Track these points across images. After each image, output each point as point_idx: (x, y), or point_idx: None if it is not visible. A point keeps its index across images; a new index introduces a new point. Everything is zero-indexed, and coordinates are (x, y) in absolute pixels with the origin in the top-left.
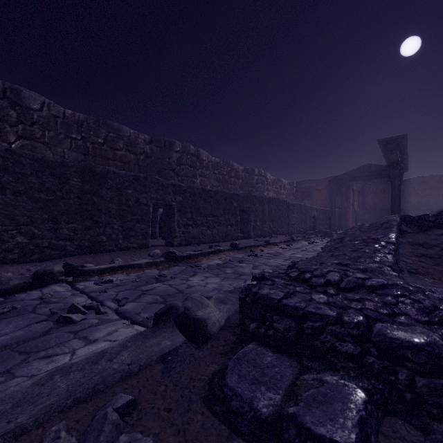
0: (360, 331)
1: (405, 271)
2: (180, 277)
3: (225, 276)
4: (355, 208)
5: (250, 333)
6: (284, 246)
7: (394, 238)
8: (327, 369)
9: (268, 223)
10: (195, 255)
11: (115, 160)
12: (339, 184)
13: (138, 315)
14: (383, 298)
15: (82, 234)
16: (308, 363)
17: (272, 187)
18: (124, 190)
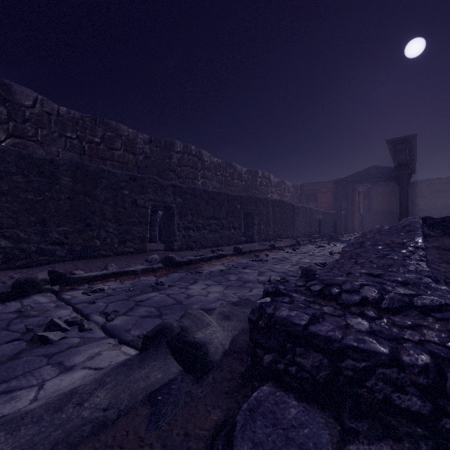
0: (430, 380)
1: (441, 282)
2: (179, 285)
3: (228, 284)
4: (361, 211)
5: (265, 368)
6: (290, 250)
7: (422, 242)
8: (382, 436)
9: (272, 226)
10: (196, 260)
11: (113, 161)
12: (345, 186)
13: (127, 333)
14: (446, 325)
15: (74, 238)
16: (352, 422)
17: (276, 189)
18: (120, 190)
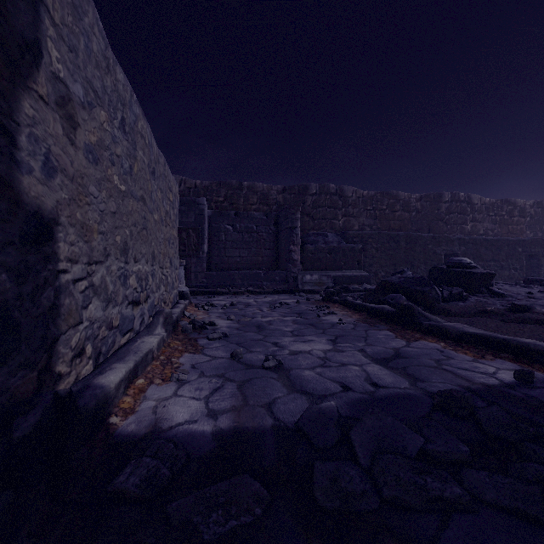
0: None
1: None
2: None
3: None
4: None
5: None
6: None
7: None
8: None
9: None
10: None
11: (394, 220)
12: None
13: None
14: None
15: None
16: None
17: None
18: (426, 246)
